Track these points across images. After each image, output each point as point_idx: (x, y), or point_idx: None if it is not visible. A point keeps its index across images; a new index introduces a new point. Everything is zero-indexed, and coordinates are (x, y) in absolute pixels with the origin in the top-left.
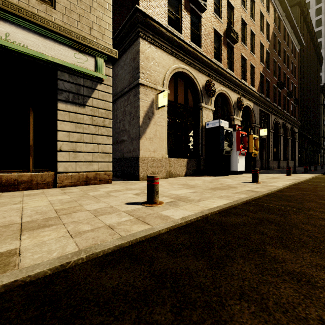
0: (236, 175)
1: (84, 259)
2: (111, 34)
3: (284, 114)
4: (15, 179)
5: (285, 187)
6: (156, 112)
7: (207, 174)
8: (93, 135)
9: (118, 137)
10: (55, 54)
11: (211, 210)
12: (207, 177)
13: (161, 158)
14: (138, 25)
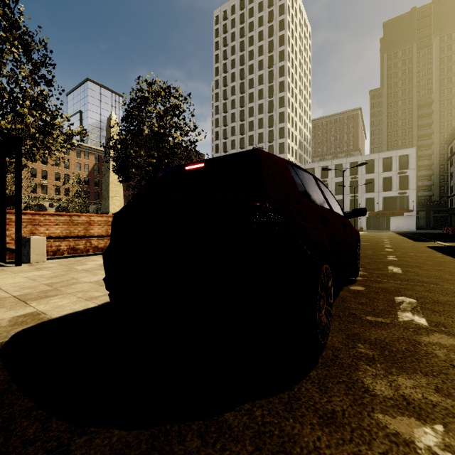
0: None
1: None
2: None
3: None
4: None
5: None
6: None
7: None
8: None
9: None
10: None
11: None
12: None
13: None
14: None
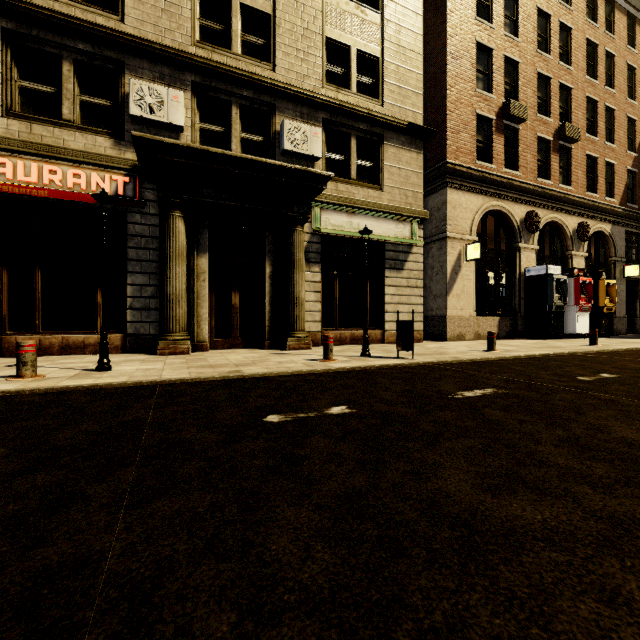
0: (573, 339)
1: (485, 359)
2: (422, 195)
3: None
4: (361, 335)
5: (627, 349)
6: (463, 265)
7: (527, 337)
8: (408, 296)
9: None
10: (384, 230)
11: (538, 354)
12: (529, 340)
13: (469, 317)
14: (446, 176)
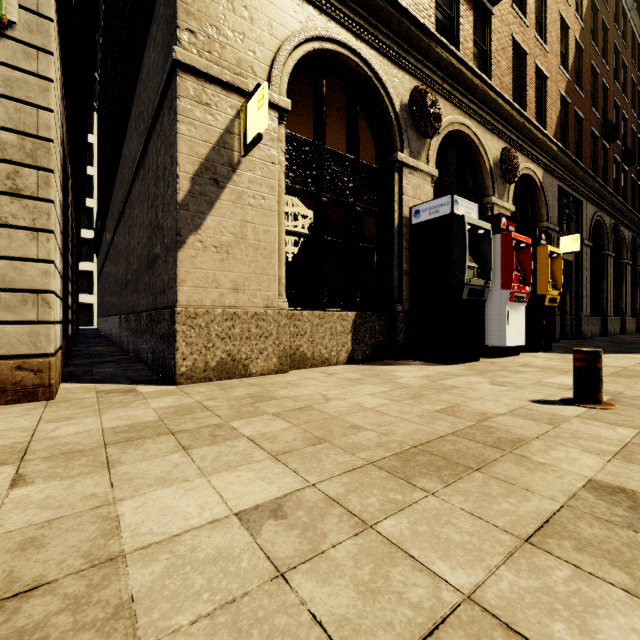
0: (501, 359)
1: None
2: None
3: (617, 202)
4: None
5: None
6: (244, 164)
7: (415, 356)
8: None
9: (149, 251)
10: None
11: None
12: (414, 368)
13: (263, 311)
14: None
